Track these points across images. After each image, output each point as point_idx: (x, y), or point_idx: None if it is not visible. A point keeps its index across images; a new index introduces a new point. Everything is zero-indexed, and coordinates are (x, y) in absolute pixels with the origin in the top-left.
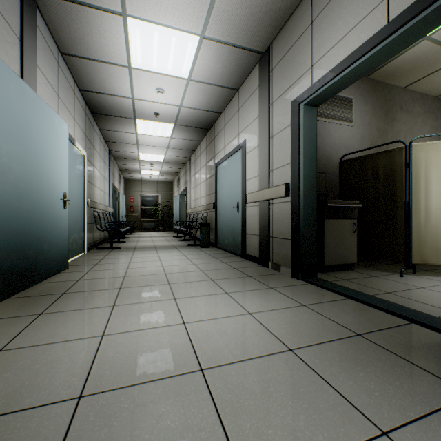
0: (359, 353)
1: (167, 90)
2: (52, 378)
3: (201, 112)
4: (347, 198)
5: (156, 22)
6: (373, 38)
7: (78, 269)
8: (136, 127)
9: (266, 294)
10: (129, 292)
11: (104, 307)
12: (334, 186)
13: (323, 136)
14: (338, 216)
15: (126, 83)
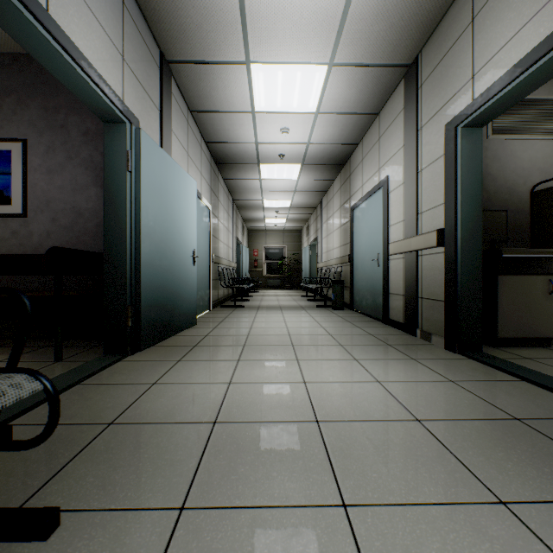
0: (507, 436)
1: (293, 128)
2: (193, 407)
3: (333, 147)
4: (542, 245)
5: (279, 62)
6: None
7: (205, 326)
8: (260, 173)
9: (404, 365)
10: (253, 350)
11: (230, 361)
12: (521, 228)
13: (502, 159)
14: (521, 271)
15: (249, 129)
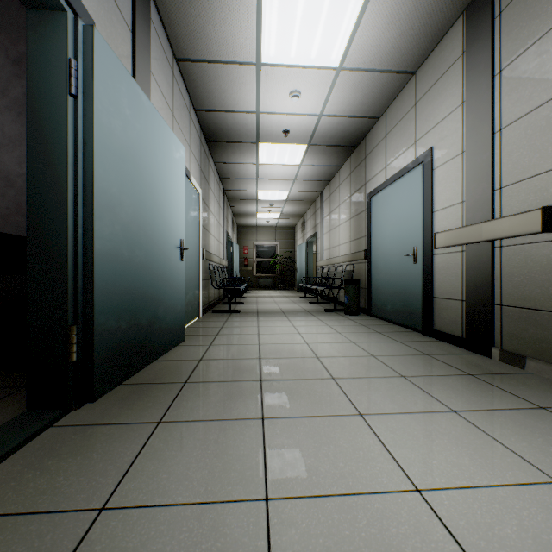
0: None
1: (305, 92)
2: None
3: (349, 121)
4: None
5: None
6: None
7: (196, 341)
8: (258, 155)
9: (546, 425)
10: (277, 390)
11: (248, 420)
12: None
13: None
14: None
15: (251, 91)
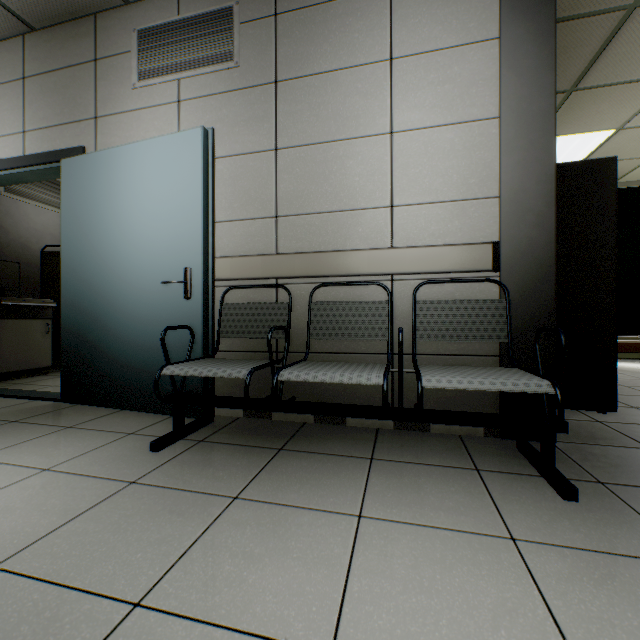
0: None
1: None
2: None
3: None
4: (50, 296)
5: None
6: (14, 161)
7: None
8: None
9: None
10: None
11: None
12: (36, 280)
13: (17, 217)
14: (23, 316)
15: None
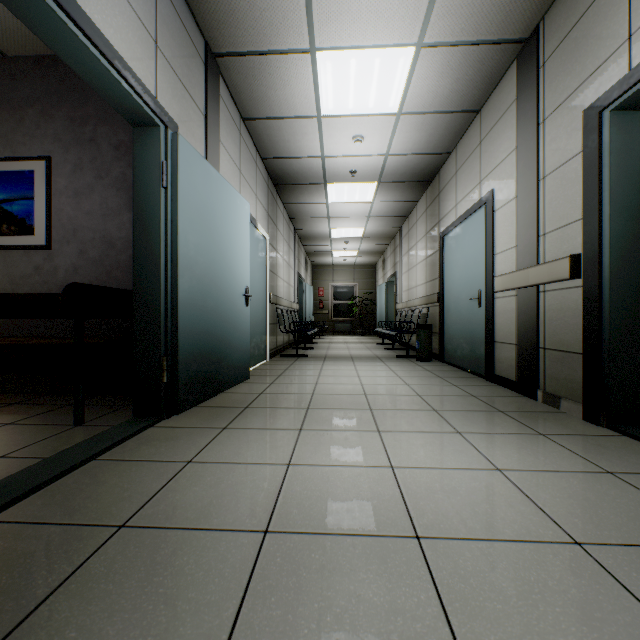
0: None
1: (368, 136)
2: (237, 502)
3: (418, 158)
4: None
5: (352, 46)
6: None
7: (260, 380)
8: (327, 195)
9: (530, 443)
10: (319, 415)
11: (289, 430)
12: None
13: None
14: None
15: (314, 139)
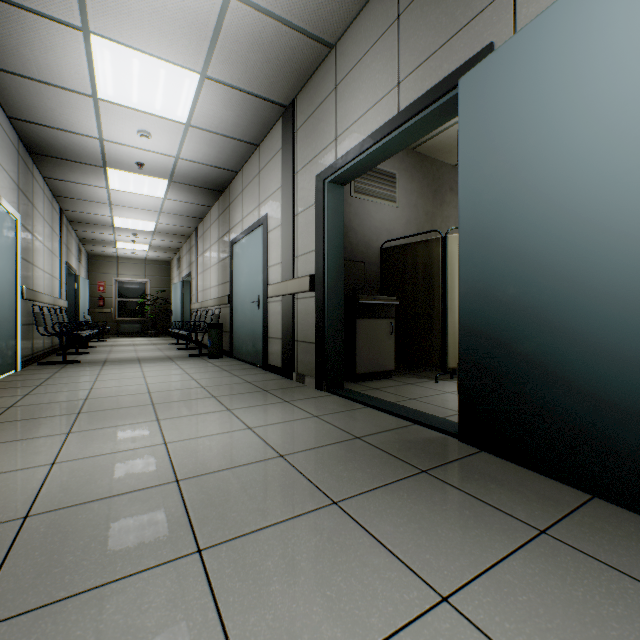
0: (348, 452)
1: (156, 135)
2: None
3: (209, 168)
4: (388, 294)
5: (135, 47)
6: (387, 126)
7: (7, 393)
8: (108, 180)
9: (277, 408)
10: (93, 417)
11: (54, 435)
12: (375, 278)
13: (362, 216)
14: (373, 315)
15: (90, 118)
